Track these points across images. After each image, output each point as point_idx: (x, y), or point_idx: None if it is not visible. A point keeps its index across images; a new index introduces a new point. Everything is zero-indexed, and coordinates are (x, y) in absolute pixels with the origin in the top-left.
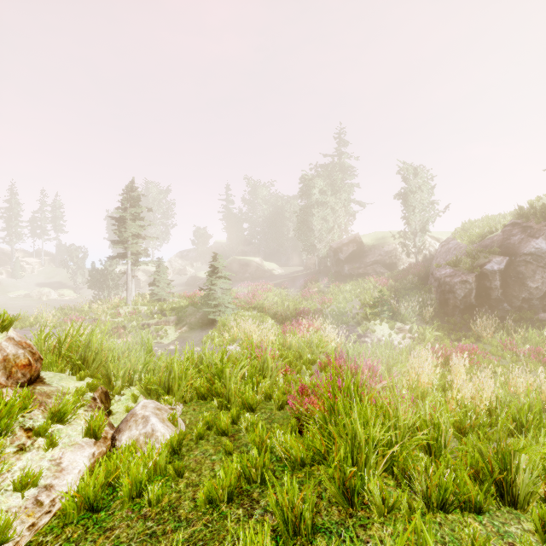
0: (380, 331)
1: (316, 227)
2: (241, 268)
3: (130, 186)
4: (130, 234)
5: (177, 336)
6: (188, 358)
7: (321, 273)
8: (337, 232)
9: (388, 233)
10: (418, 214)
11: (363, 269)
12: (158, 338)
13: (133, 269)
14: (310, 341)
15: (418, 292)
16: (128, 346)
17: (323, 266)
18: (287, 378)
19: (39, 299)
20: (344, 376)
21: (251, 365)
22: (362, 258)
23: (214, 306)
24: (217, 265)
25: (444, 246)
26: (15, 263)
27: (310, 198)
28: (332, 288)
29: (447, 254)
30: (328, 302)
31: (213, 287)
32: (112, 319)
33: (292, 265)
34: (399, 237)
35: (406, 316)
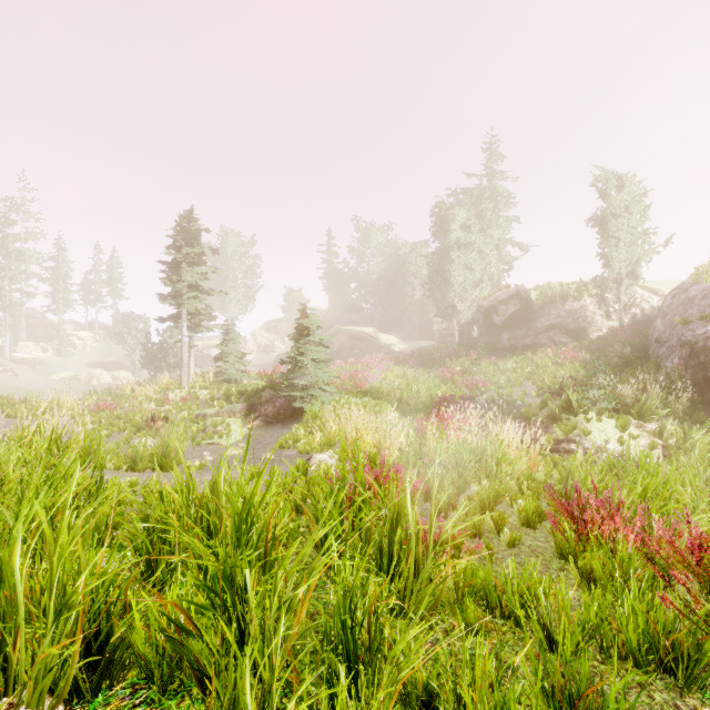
0: (599, 433)
1: (457, 279)
2: (347, 342)
3: (185, 215)
4: (185, 284)
5: (244, 434)
6: (182, 493)
7: (463, 346)
8: (488, 286)
9: (570, 284)
10: (624, 250)
11: (531, 337)
12: (215, 436)
13: (190, 335)
14: (479, 450)
15: (644, 368)
16: (35, 456)
17: (465, 338)
18: (469, 577)
19: (88, 382)
20: (635, 565)
21: (353, 520)
22: (529, 322)
23: (303, 389)
24: (306, 324)
25: (677, 295)
26: (63, 337)
27: (448, 237)
28: (484, 367)
29: (687, 307)
30: (482, 386)
31: (301, 357)
32: (156, 407)
33: (418, 339)
34: (592, 287)
35: (649, 405)
